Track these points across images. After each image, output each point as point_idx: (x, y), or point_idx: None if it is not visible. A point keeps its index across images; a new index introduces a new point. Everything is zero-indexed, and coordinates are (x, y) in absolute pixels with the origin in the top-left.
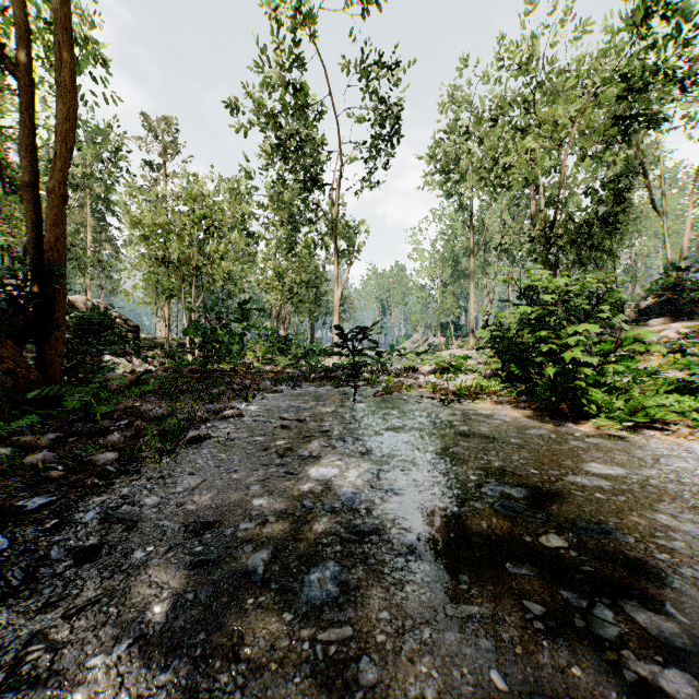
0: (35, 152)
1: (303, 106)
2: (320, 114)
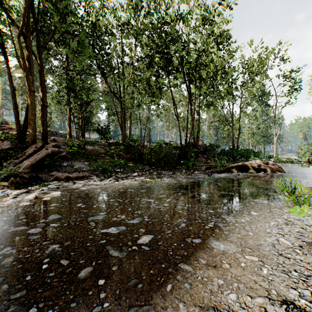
0: (233, 135)
1: (263, 92)
2: (269, 93)
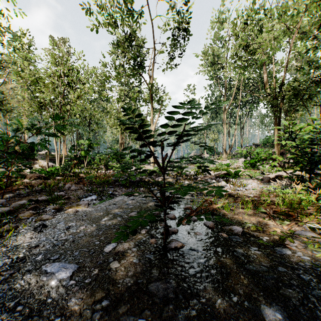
0: None
1: (130, 10)
2: (141, 15)
